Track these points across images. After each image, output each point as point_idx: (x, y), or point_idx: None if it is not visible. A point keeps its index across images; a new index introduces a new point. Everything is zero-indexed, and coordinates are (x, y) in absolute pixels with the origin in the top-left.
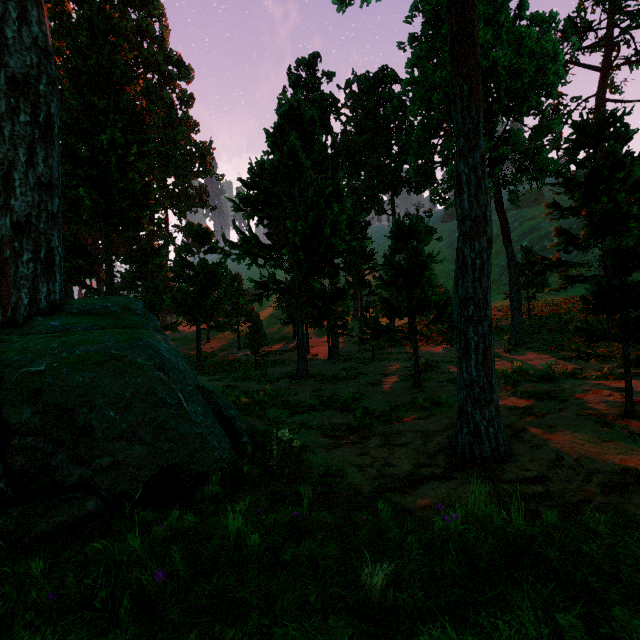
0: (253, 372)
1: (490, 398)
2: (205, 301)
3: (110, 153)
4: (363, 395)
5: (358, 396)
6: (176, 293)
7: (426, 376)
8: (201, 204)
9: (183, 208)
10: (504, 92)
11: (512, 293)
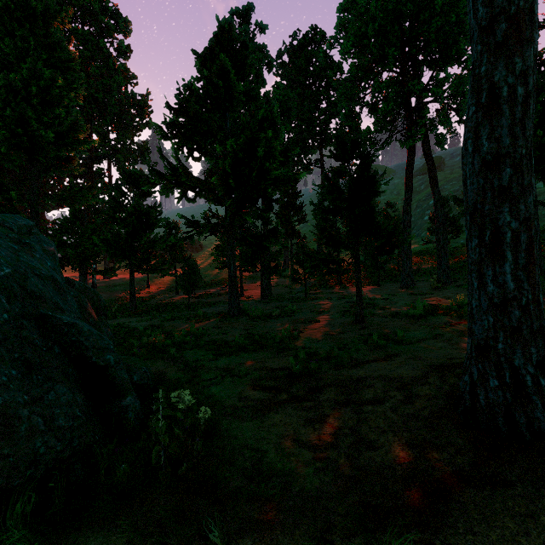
0: (185, 312)
1: (539, 326)
2: (139, 243)
3: (32, 84)
4: (301, 332)
5: (296, 333)
6: (107, 234)
7: (365, 312)
8: (143, 160)
9: (122, 158)
10: (434, 34)
11: (439, 233)
